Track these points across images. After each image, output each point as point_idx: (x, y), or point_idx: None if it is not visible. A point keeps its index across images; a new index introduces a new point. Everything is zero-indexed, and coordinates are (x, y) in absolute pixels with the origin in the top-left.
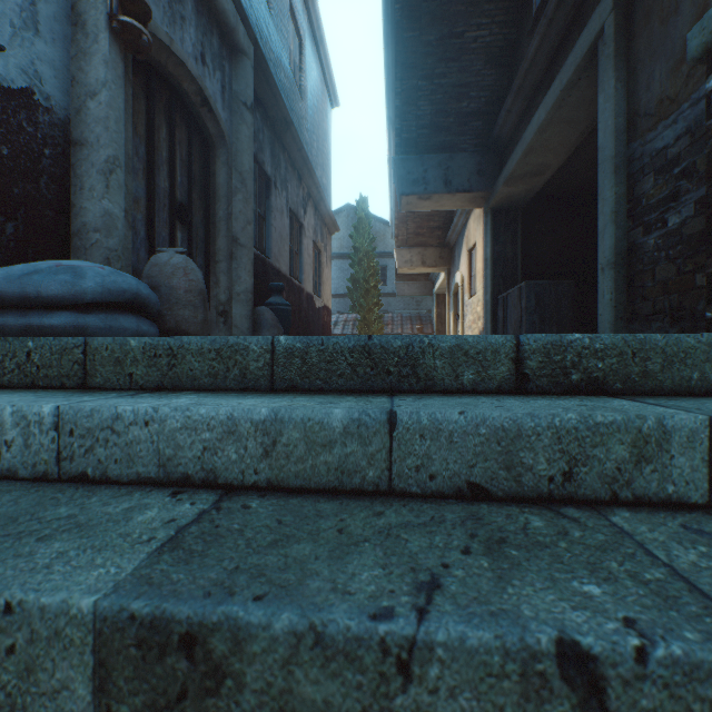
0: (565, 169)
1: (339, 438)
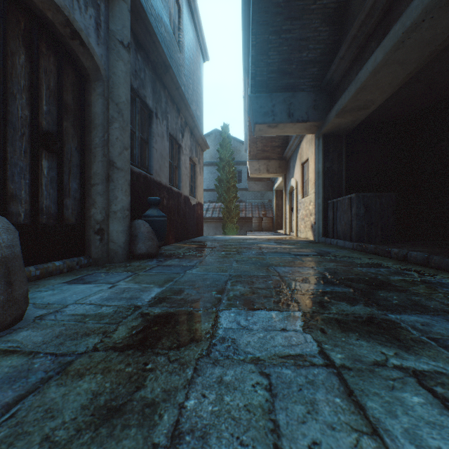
0: (382, 105)
1: None
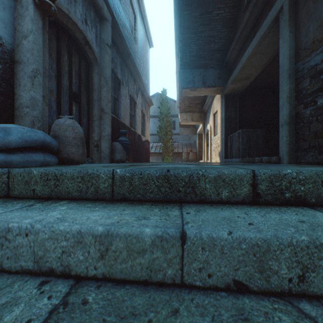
0: (260, 76)
1: (149, 248)
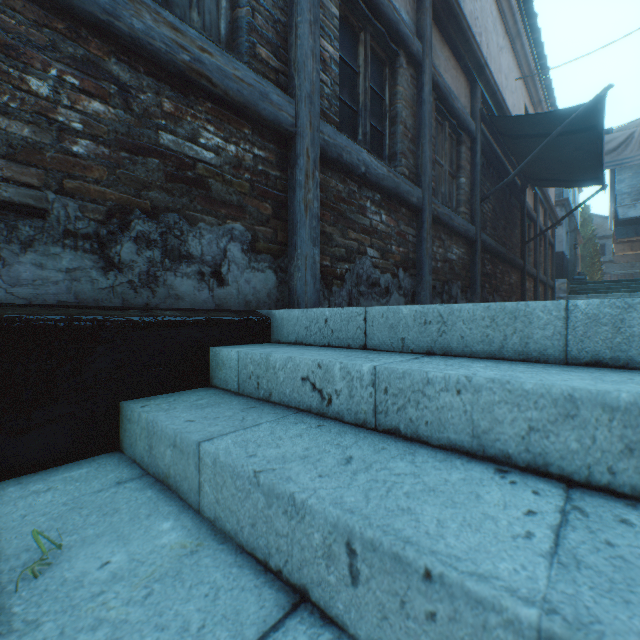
0: None
1: (612, 284)
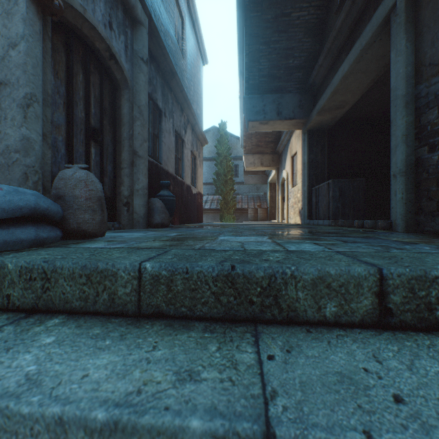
0: (357, 104)
1: None
